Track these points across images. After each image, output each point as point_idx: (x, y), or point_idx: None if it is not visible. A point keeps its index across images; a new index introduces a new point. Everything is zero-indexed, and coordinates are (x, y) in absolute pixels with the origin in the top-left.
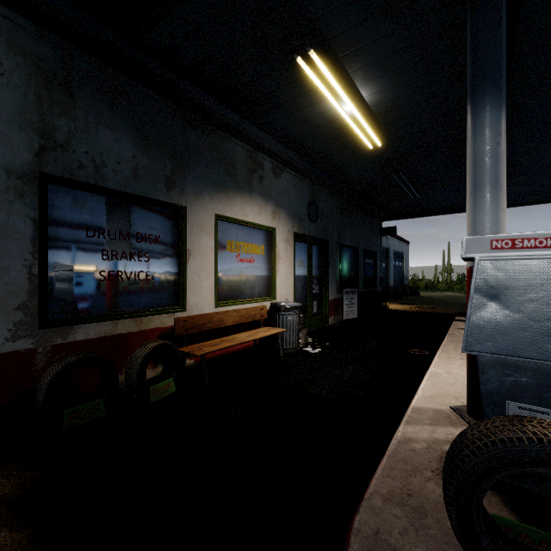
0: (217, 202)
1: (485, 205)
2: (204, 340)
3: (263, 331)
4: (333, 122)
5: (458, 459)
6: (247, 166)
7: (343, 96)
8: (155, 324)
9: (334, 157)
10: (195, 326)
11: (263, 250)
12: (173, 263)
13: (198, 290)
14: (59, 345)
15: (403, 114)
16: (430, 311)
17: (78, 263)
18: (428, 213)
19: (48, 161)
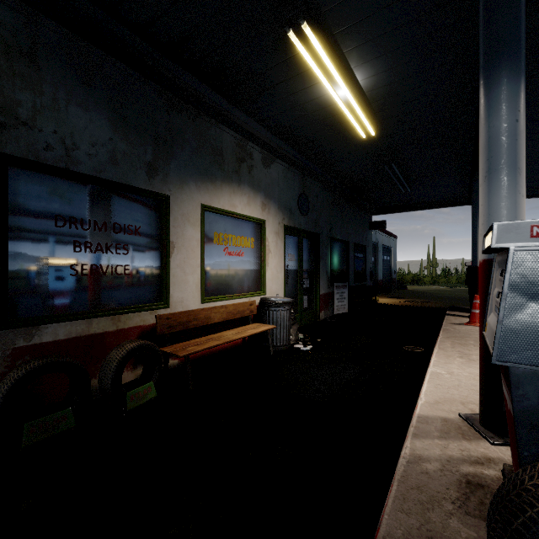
0: (203, 192)
1: (501, 190)
2: (189, 338)
3: (253, 328)
4: (326, 109)
5: (519, 522)
6: (235, 155)
7: (337, 79)
8: (135, 322)
9: (325, 147)
10: (179, 324)
11: (252, 243)
12: (155, 256)
13: (183, 285)
14: (22, 348)
15: (398, 100)
16: (420, 305)
17: (46, 255)
18: (417, 208)
19: (8, 140)
